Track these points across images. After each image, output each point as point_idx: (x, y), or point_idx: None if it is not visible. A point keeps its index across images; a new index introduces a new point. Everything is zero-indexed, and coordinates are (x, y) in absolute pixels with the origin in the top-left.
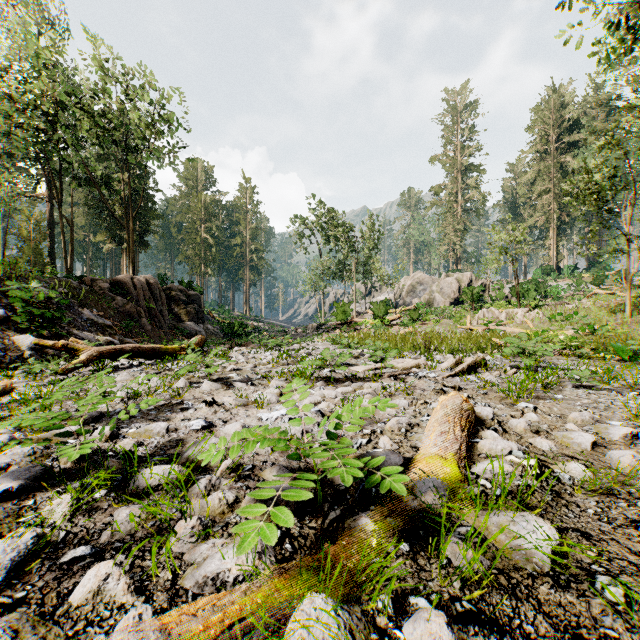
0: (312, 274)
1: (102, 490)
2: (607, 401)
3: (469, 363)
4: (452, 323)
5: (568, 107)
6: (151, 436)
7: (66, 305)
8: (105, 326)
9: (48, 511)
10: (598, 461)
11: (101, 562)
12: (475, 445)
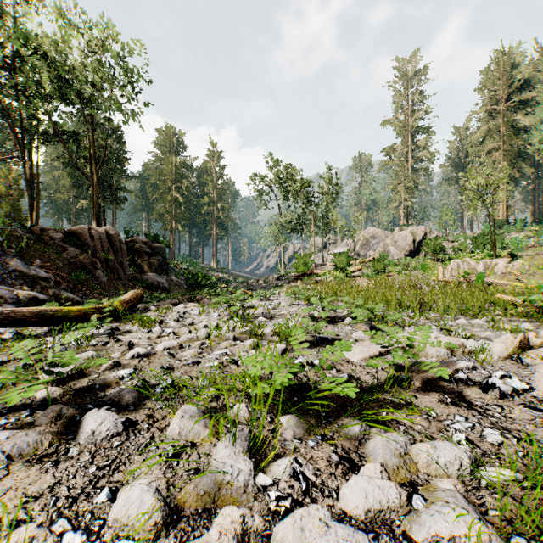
0: (273, 228)
1: None
2: None
3: None
4: (420, 275)
5: (518, 67)
6: None
7: None
8: (38, 278)
9: None
10: None
11: None
12: None
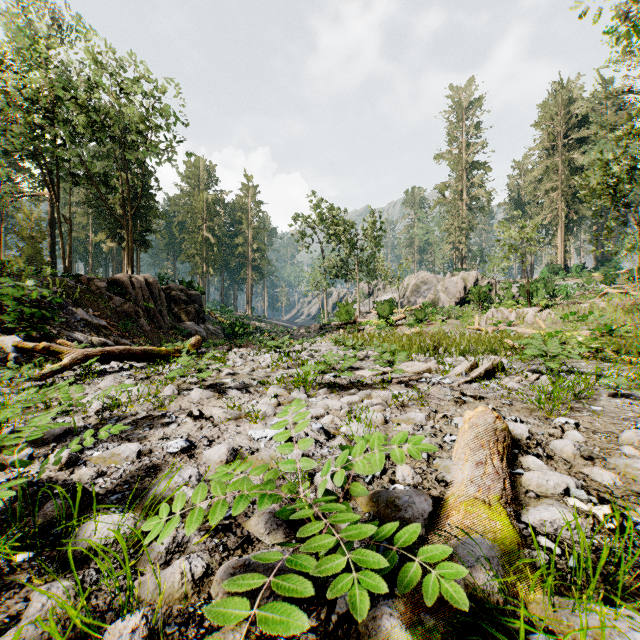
0: (315, 273)
1: (27, 552)
2: None
3: (486, 368)
4: (459, 323)
5: (576, 102)
6: (117, 462)
7: (59, 305)
8: (100, 326)
9: None
10: None
11: None
12: (517, 477)
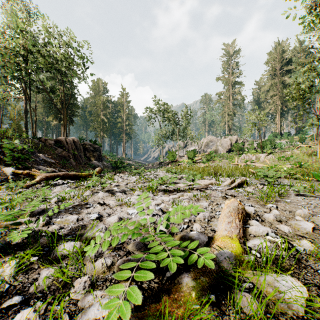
0: (156, 137)
1: (35, 257)
2: (314, 203)
3: (238, 182)
4: (228, 161)
5: (286, 52)
6: (68, 223)
7: (31, 152)
8: (51, 163)
9: (2, 271)
10: (317, 239)
11: (25, 309)
12: (247, 229)
